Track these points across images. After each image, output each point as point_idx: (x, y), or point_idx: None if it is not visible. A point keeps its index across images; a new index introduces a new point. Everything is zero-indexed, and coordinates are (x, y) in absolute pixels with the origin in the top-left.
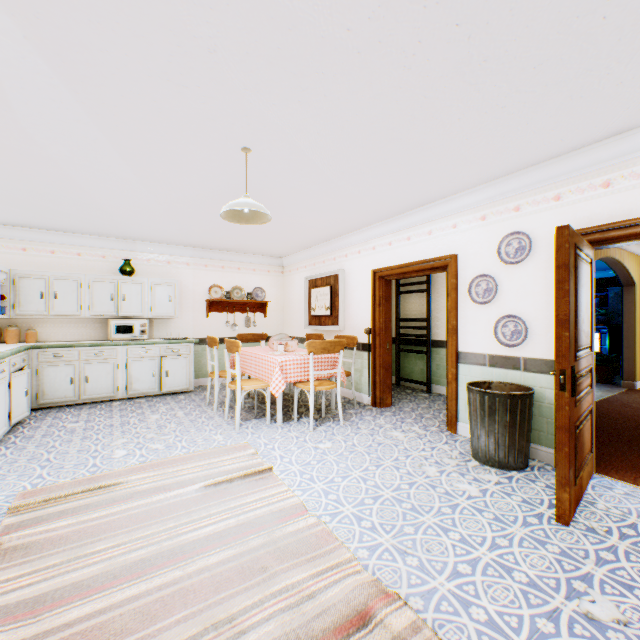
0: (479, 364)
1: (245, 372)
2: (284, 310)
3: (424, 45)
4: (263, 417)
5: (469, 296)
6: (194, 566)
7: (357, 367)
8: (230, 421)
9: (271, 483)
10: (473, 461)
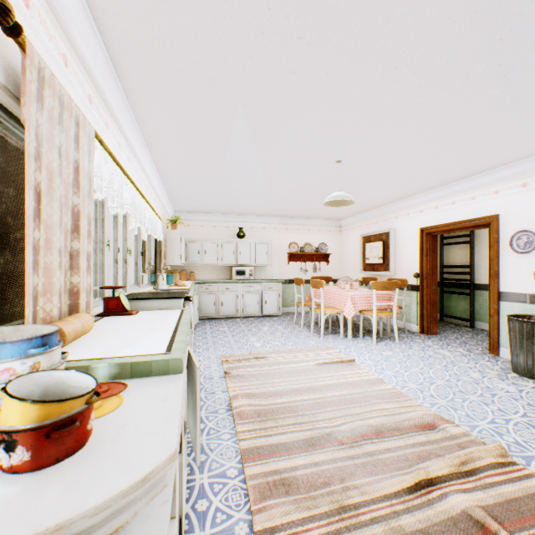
0: (519, 301)
1: (320, 303)
2: (341, 259)
3: (469, 100)
4: (336, 334)
5: (510, 247)
6: (327, 394)
7: (406, 303)
8: (314, 334)
9: (356, 367)
10: (512, 373)
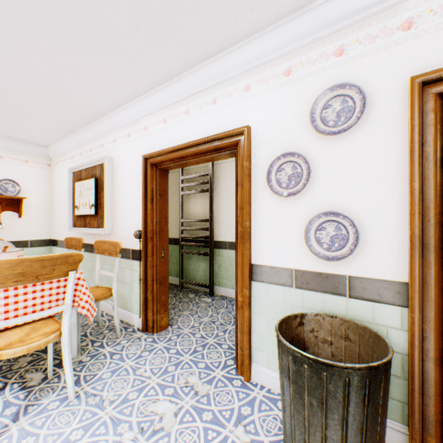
0: (282, 283)
1: None
2: (52, 209)
3: None
4: None
5: (269, 185)
6: None
7: (127, 279)
8: None
9: None
10: None
